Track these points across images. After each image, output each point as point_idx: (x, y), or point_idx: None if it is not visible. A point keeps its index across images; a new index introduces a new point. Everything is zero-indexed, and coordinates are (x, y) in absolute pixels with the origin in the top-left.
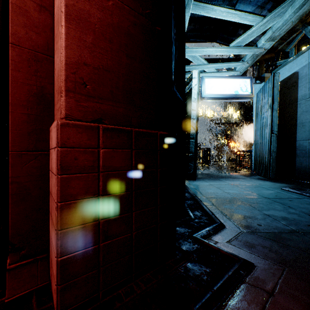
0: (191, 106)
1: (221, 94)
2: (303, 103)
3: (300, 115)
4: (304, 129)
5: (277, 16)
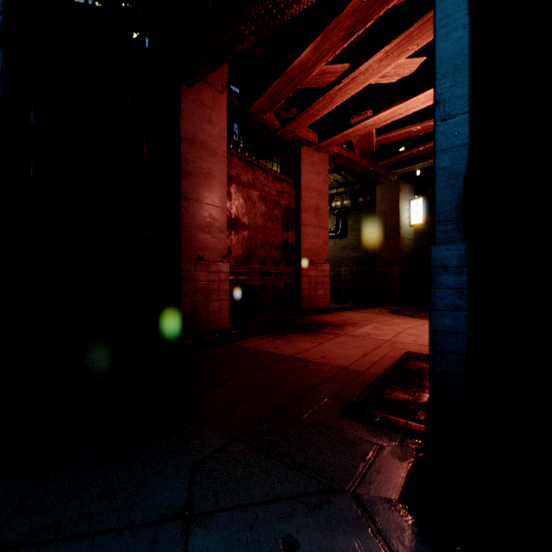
0: None
1: None
2: None
3: None
4: None
5: None
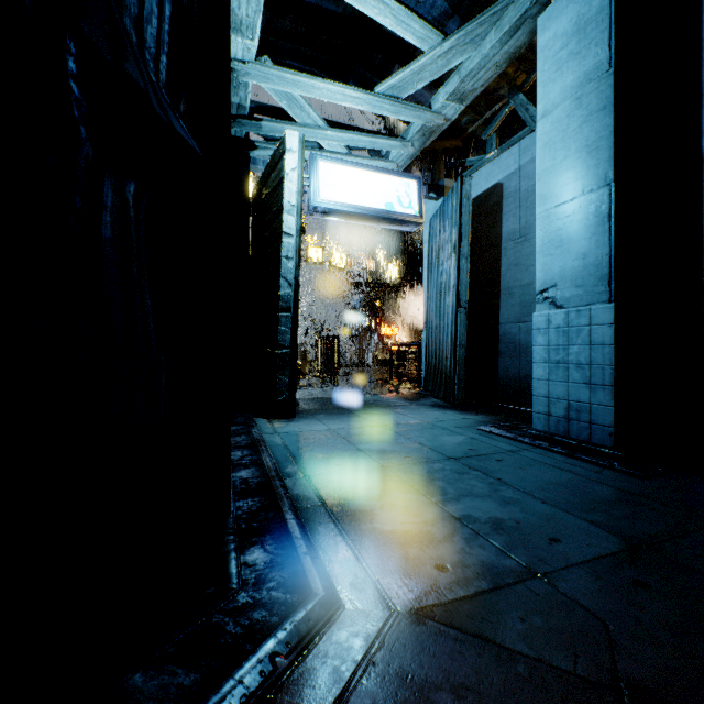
0: (283, 223)
1: (357, 206)
2: (512, 249)
3: (505, 271)
4: (512, 301)
5: (470, 42)
